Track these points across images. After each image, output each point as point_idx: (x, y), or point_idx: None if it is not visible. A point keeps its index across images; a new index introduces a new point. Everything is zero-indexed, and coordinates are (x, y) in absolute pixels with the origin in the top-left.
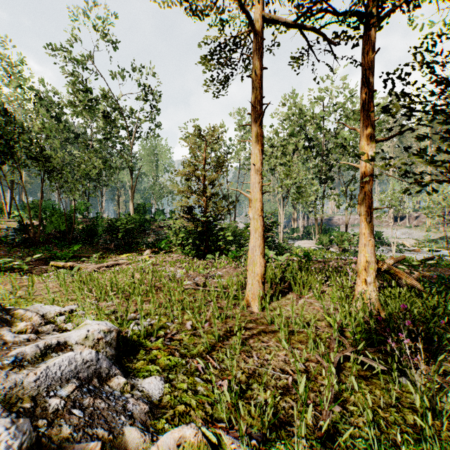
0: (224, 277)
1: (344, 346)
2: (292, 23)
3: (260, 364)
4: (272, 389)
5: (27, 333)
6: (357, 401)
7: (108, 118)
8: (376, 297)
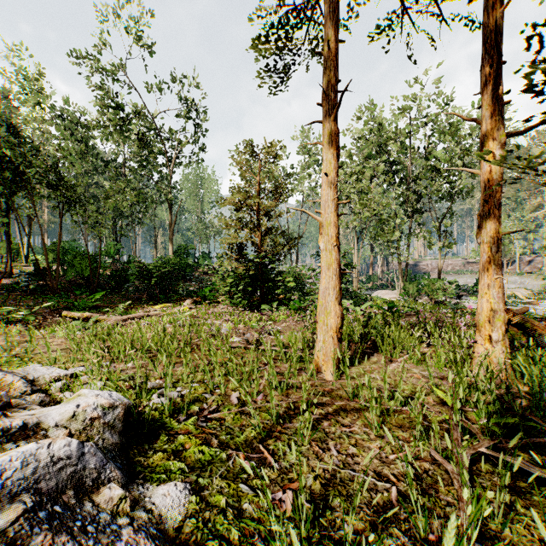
0: (284, 333)
1: (470, 436)
2: None
3: (342, 463)
4: (366, 510)
5: None
6: (517, 539)
7: (142, 140)
8: (508, 362)
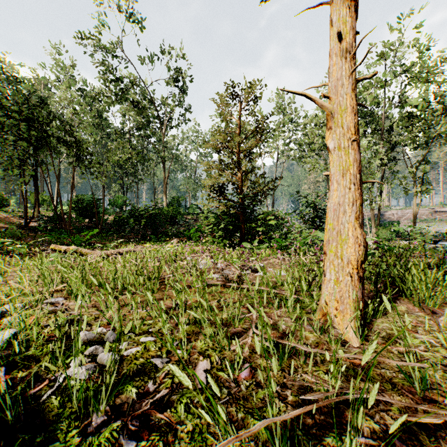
0: (268, 270)
1: None
2: None
3: None
4: None
5: None
6: None
7: (142, 109)
8: None
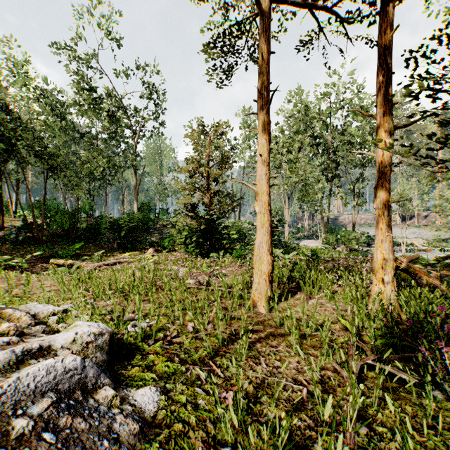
0: (229, 276)
1: (363, 353)
2: (301, 3)
3: (269, 372)
4: (284, 403)
5: (9, 335)
6: (386, 420)
7: (112, 117)
8: (395, 298)
